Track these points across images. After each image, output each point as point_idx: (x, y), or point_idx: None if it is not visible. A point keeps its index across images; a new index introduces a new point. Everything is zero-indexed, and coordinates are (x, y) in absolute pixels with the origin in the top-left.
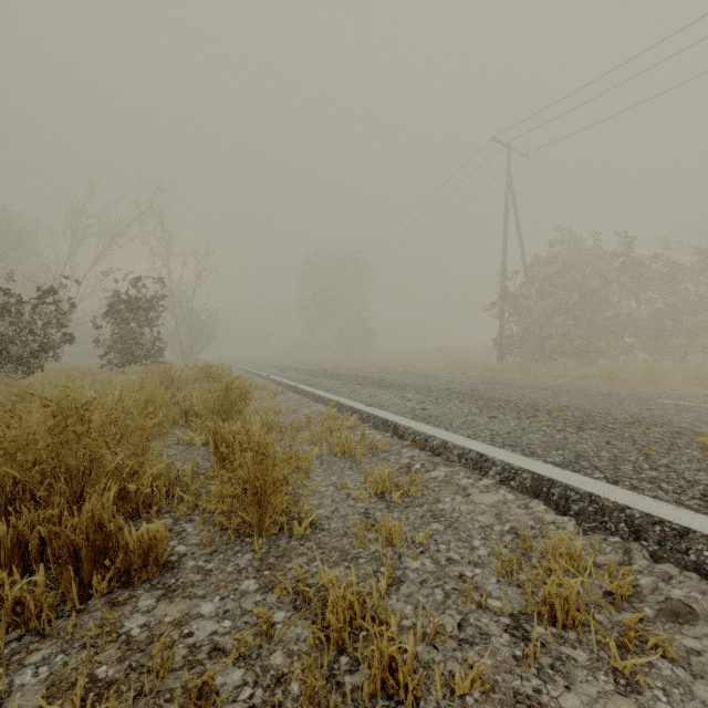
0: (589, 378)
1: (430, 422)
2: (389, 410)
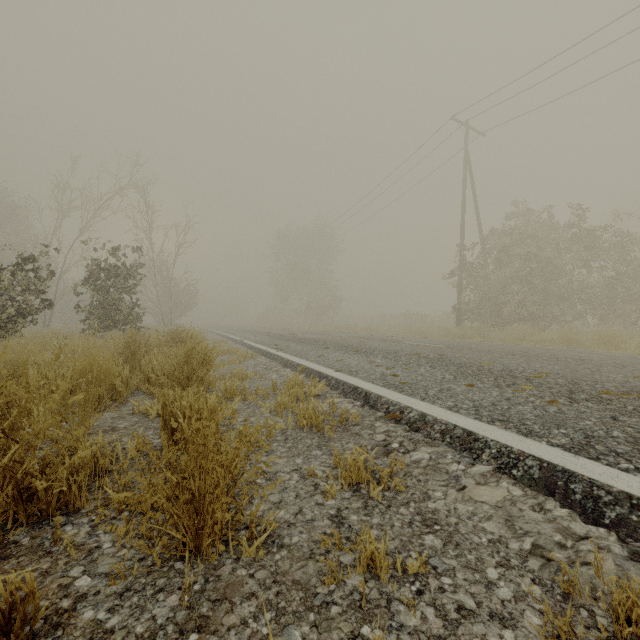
0: (546, 343)
1: (404, 390)
2: (359, 376)
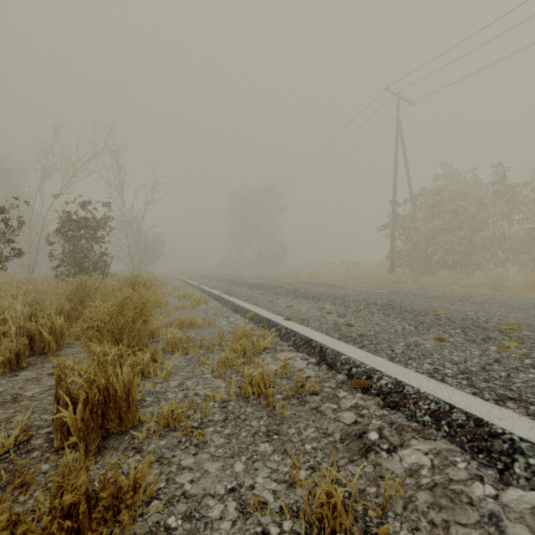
0: (475, 287)
1: (364, 344)
2: (310, 326)
